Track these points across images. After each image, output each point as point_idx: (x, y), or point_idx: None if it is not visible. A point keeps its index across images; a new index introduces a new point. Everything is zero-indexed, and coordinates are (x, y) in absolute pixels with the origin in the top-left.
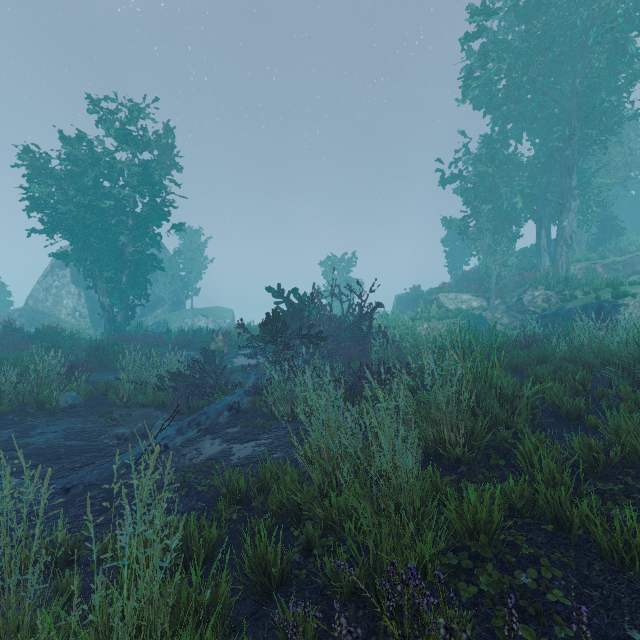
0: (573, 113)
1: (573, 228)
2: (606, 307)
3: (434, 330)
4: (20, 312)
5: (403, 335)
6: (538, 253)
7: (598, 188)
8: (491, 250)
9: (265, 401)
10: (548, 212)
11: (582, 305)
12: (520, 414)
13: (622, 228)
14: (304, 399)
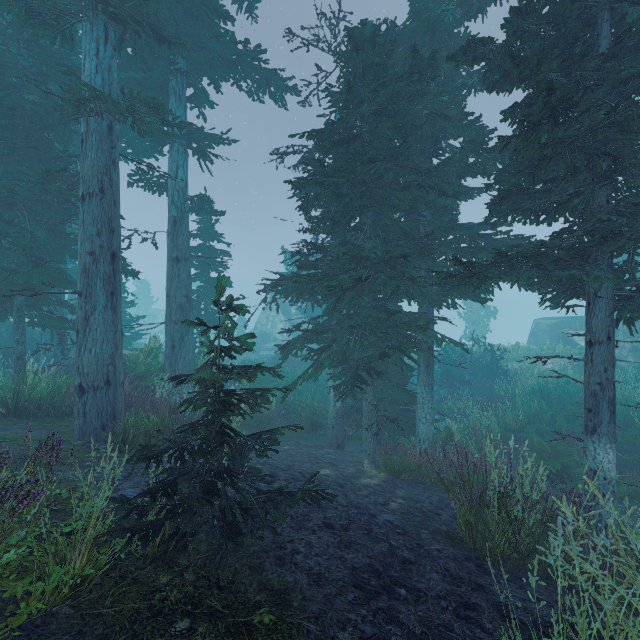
0: None
1: None
2: None
3: (556, 365)
4: (258, 334)
5: (526, 370)
6: None
7: None
8: None
9: (442, 407)
10: None
11: None
12: (542, 421)
13: None
14: (462, 408)
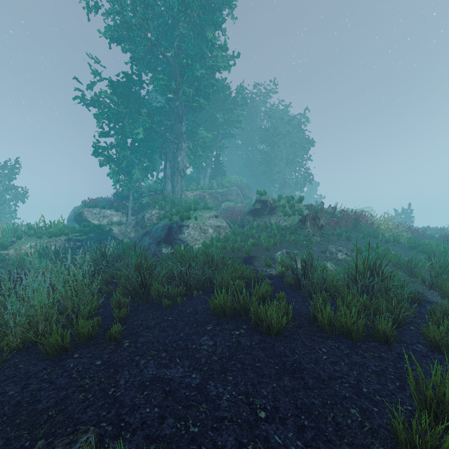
0: (177, 71)
1: (185, 163)
2: (175, 228)
3: (40, 248)
4: None
5: None
6: (165, 180)
7: (204, 139)
8: (128, 173)
9: None
10: (172, 149)
11: (163, 225)
12: None
13: (224, 171)
14: None
